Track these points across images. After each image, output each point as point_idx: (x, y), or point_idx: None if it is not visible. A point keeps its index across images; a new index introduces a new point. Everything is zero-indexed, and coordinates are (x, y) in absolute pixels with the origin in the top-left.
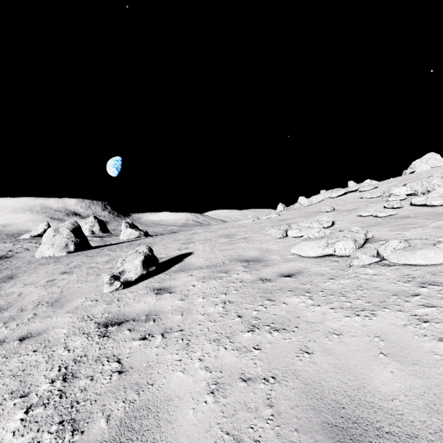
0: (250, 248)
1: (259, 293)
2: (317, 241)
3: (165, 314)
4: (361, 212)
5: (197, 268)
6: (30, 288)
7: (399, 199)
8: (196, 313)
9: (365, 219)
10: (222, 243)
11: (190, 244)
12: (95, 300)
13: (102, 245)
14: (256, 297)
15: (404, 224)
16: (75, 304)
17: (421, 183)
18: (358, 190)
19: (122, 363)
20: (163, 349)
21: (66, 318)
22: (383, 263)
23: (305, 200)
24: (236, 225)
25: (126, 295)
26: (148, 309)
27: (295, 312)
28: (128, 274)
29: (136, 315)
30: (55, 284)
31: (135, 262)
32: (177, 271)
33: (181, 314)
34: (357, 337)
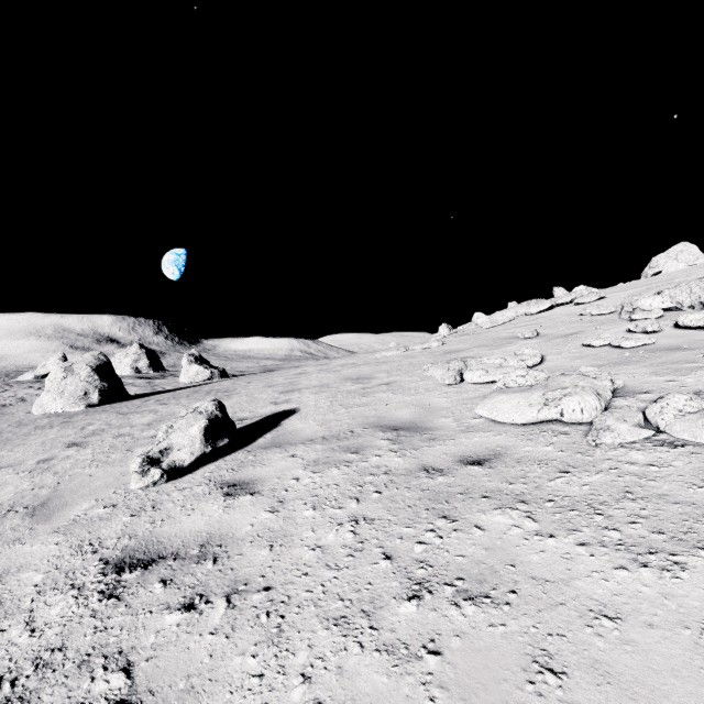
0: (399, 402)
1: (424, 500)
2: (525, 395)
3: (239, 545)
4: (590, 339)
5: (304, 441)
6: (4, 476)
7: (652, 317)
8: (300, 546)
9: (598, 351)
10: (349, 393)
11: (293, 394)
12: (112, 506)
13: (149, 392)
14: (418, 511)
15: (676, 362)
16: (74, 514)
17: (690, 290)
18: (574, 302)
19: (134, 677)
20: (226, 639)
21: (48, 546)
22: (660, 439)
23: (485, 318)
24: (371, 360)
25: (170, 497)
26: (206, 530)
27: (505, 551)
28: (177, 454)
29: (181, 546)
30: (50, 467)
31: (191, 431)
32: (268, 447)
33: (268, 546)
34: (661, 629)
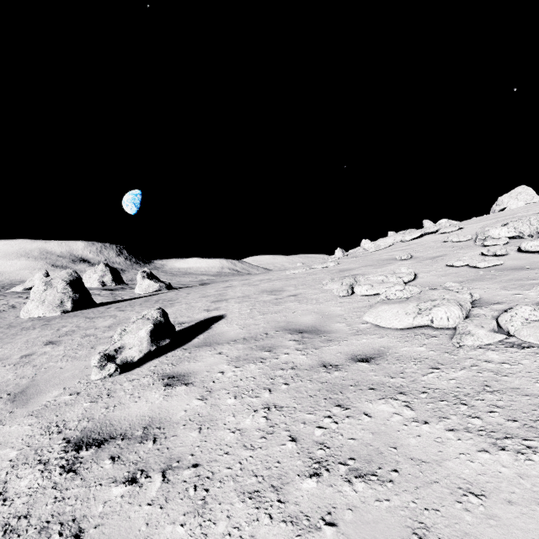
0: (304, 310)
1: (323, 391)
2: (403, 306)
3: (174, 427)
4: (452, 260)
5: (229, 341)
6: None
7: (500, 244)
8: (223, 429)
9: (458, 270)
10: (265, 303)
11: (221, 303)
12: (76, 393)
13: (111, 301)
14: (318, 400)
15: (520, 279)
16: (46, 400)
17: (529, 223)
18: (439, 232)
19: None
20: (160, 509)
21: (23, 427)
22: (510, 342)
23: (370, 244)
24: (283, 276)
25: (121, 386)
26: (149, 414)
27: (388, 435)
28: (128, 352)
29: (128, 428)
30: (30, 361)
31: (139, 334)
32: (201, 346)
33: (198, 429)
34: (518, 505)
